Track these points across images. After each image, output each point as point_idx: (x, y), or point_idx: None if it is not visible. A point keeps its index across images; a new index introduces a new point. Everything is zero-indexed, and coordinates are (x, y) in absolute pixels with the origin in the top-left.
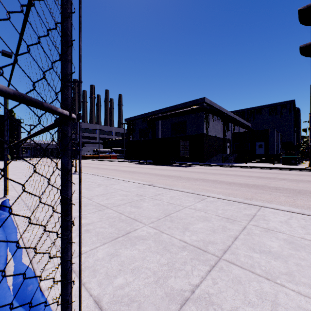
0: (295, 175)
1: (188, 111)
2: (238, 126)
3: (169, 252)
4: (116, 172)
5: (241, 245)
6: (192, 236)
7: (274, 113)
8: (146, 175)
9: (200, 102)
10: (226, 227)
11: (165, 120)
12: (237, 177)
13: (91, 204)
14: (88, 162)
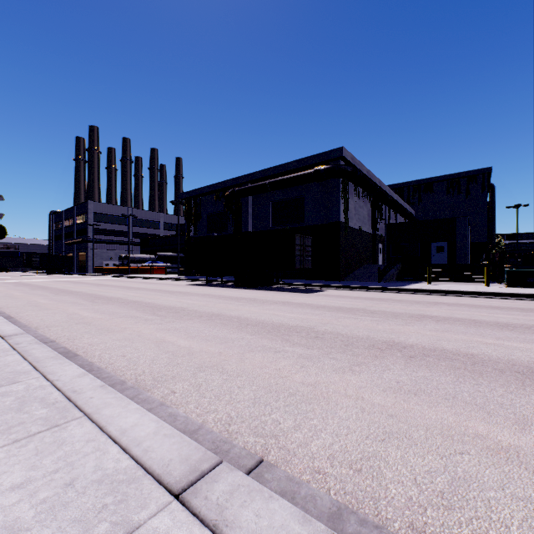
0: None
1: (308, 176)
2: (397, 211)
3: None
4: (131, 312)
5: None
6: None
7: (456, 192)
8: (212, 327)
9: (333, 157)
10: None
11: (261, 196)
12: (478, 329)
13: None
14: (100, 280)
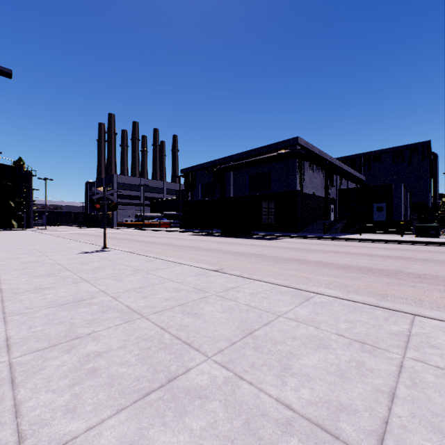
0: (440, 253)
1: (273, 157)
2: (347, 179)
3: (258, 439)
4: (167, 247)
5: (411, 417)
6: (301, 390)
7: (400, 161)
8: (212, 253)
9: (291, 144)
10: (364, 364)
11: (239, 171)
12: (352, 256)
13: (114, 309)
14: (128, 232)
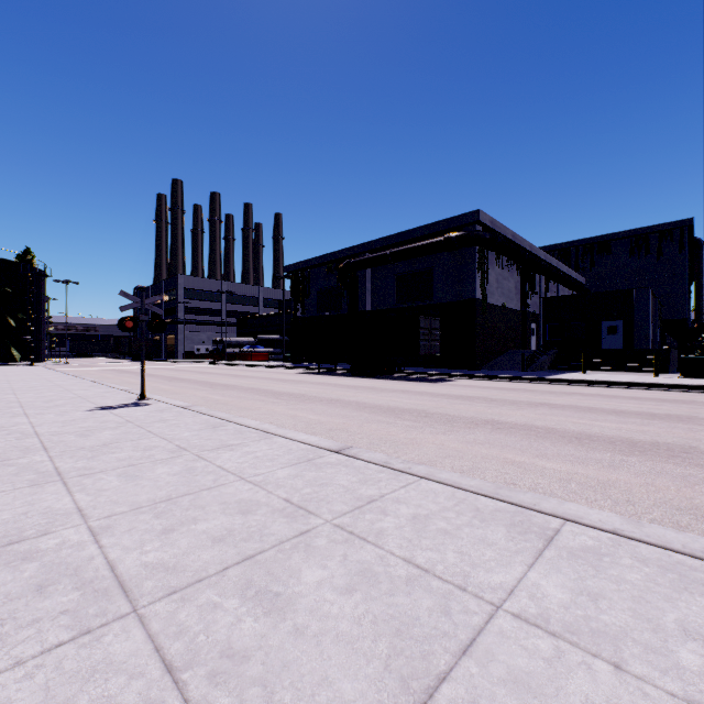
0: None
1: (437, 245)
2: (557, 281)
3: None
4: (256, 397)
5: None
6: None
7: (643, 252)
8: (334, 408)
9: (467, 222)
10: None
11: (381, 269)
12: (585, 414)
13: (74, 576)
14: (198, 368)
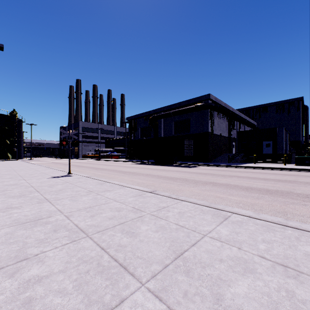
0: None
1: (192, 108)
2: (244, 124)
3: None
4: (115, 173)
5: None
6: None
7: (281, 111)
8: (148, 177)
9: (205, 99)
10: (294, 293)
11: (168, 119)
12: (251, 179)
13: (64, 228)
14: (89, 161)
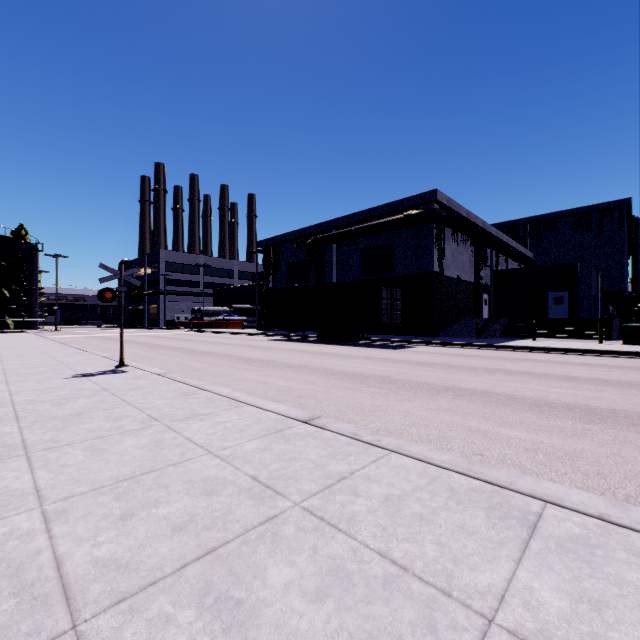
0: None
1: (398, 222)
2: (507, 256)
3: None
4: (229, 363)
5: None
6: None
7: (585, 229)
8: (302, 374)
9: (425, 200)
10: None
11: (346, 244)
12: (540, 380)
13: (13, 577)
14: (178, 335)
